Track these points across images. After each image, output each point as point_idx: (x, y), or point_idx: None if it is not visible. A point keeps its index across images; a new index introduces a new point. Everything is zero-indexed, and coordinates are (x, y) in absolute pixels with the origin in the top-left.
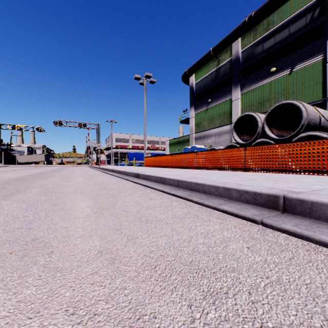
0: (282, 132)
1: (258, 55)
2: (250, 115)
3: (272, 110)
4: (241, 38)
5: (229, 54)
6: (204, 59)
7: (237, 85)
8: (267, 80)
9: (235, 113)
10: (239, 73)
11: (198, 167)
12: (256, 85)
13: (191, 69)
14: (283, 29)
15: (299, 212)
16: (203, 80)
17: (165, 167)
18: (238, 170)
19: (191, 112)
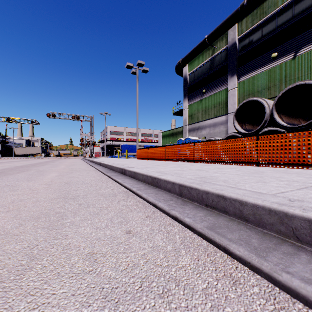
0: (292, 120)
1: (256, 40)
2: (254, 100)
3: (283, 93)
4: (238, 24)
5: (225, 41)
6: (199, 47)
7: (234, 74)
8: (267, 67)
9: (231, 102)
10: (236, 60)
11: (195, 160)
12: (255, 73)
13: (185, 59)
14: (285, 11)
15: None
16: (197, 70)
17: (158, 160)
18: (247, 165)
19: (185, 103)
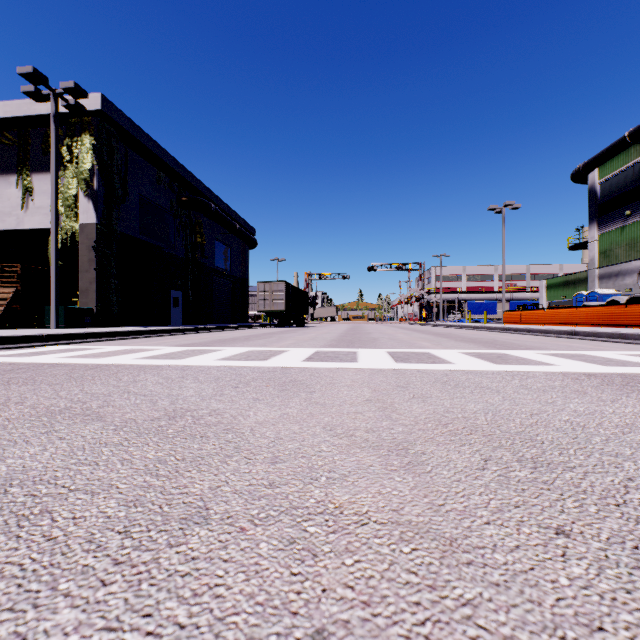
0: None
1: None
2: None
3: None
4: None
5: None
6: (614, 149)
7: None
8: None
9: None
10: None
11: (577, 324)
12: None
13: (588, 165)
14: None
15: (576, 335)
16: (615, 177)
17: (535, 325)
18: (619, 327)
19: (591, 232)
